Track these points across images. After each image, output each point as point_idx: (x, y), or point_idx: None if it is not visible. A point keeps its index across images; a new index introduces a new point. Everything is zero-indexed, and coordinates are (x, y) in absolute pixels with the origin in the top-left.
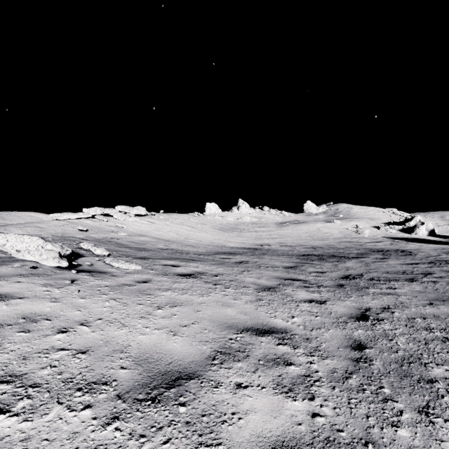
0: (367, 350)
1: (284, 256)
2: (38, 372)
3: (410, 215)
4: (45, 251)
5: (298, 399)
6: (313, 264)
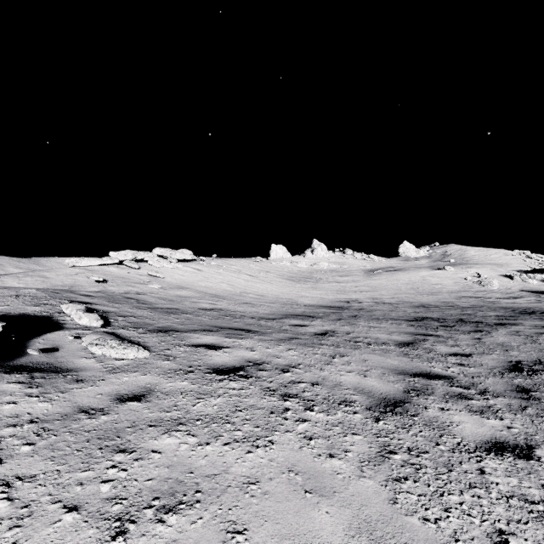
0: None
1: (387, 321)
2: None
3: None
4: None
5: None
6: (441, 338)
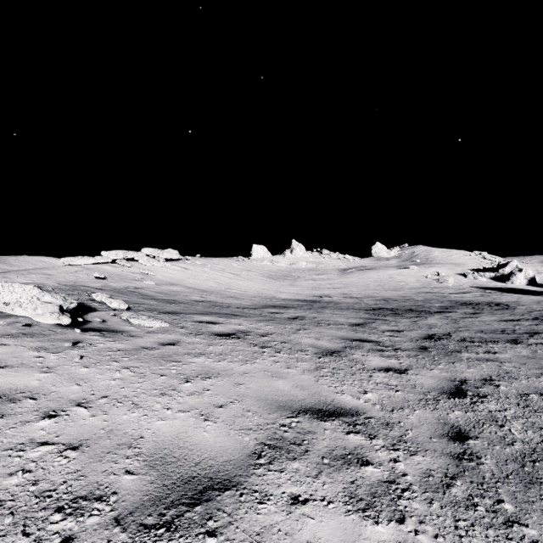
0: (471, 441)
1: (349, 310)
2: (3, 480)
3: (504, 260)
4: (41, 304)
5: (382, 521)
6: (387, 321)
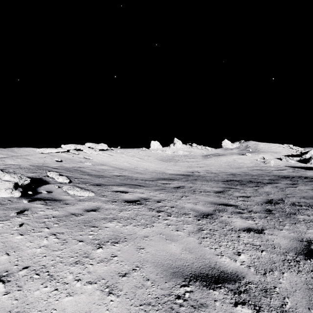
0: None
1: (212, 181)
2: None
3: (304, 149)
4: (0, 182)
5: None
6: (237, 189)
